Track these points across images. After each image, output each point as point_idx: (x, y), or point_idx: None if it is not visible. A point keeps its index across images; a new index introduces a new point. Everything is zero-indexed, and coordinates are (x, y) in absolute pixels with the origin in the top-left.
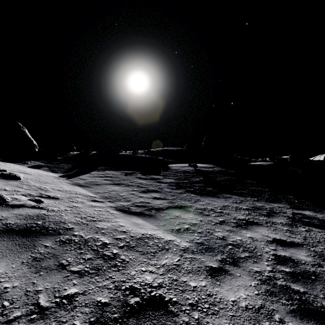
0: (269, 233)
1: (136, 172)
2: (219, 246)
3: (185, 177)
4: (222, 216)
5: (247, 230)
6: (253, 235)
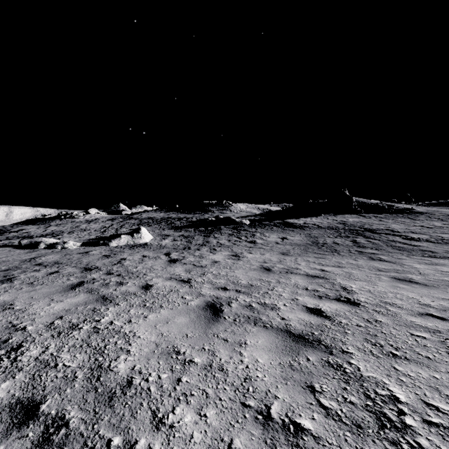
0: None
1: None
2: None
3: None
4: None
5: None
6: None
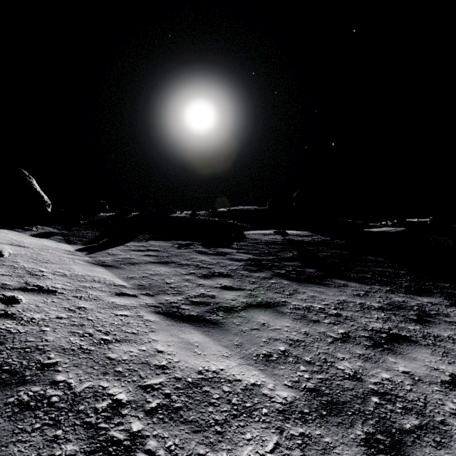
0: (439, 362)
1: (195, 243)
2: (353, 397)
3: (270, 252)
4: (341, 324)
5: (395, 356)
6: (410, 368)
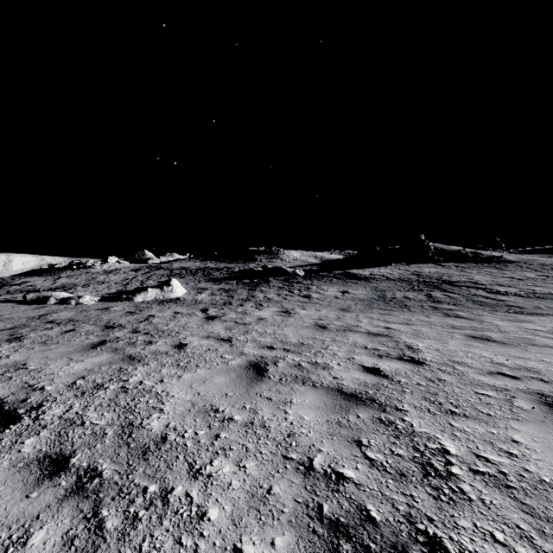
0: None
1: None
2: (546, 258)
3: None
4: None
5: None
6: None
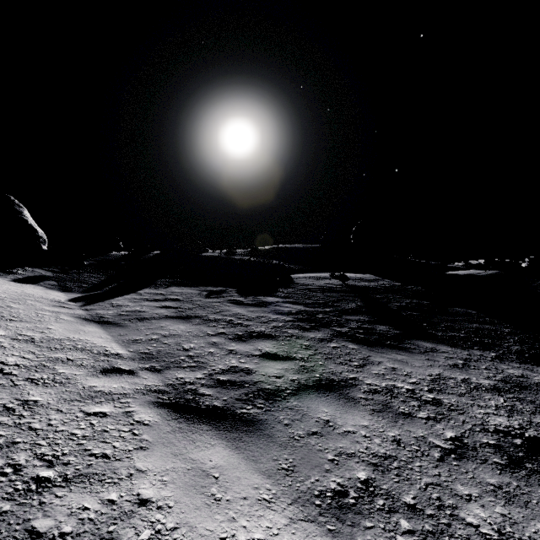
0: None
1: (229, 289)
2: None
3: (326, 301)
4: (446, 419)
5: None
6: None
